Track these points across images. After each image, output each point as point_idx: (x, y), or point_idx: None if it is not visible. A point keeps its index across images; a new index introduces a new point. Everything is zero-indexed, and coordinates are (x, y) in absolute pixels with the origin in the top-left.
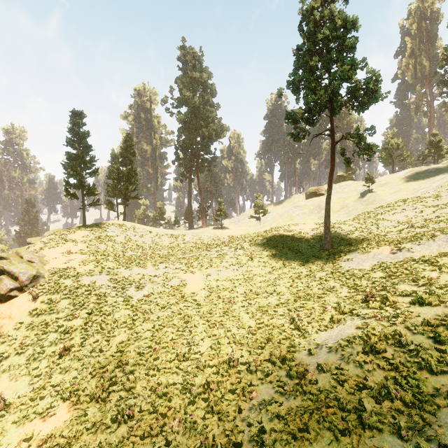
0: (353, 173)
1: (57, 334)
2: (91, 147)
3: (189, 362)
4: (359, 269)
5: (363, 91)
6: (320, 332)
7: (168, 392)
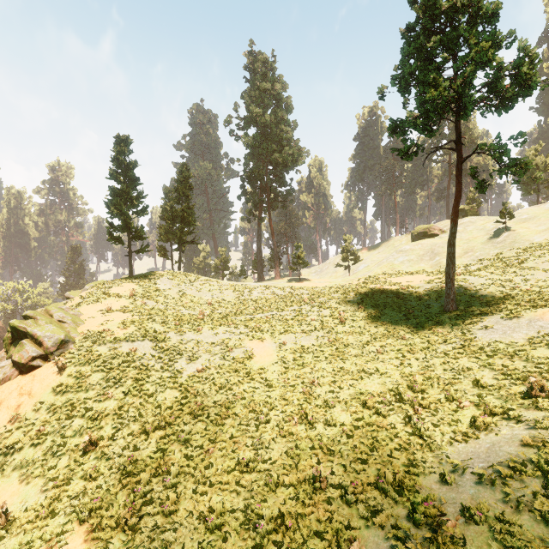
0: (478, 205)
1: (84, 421)
2: (138, 180)
3: (255, 474)
4: (507, 342)
5: (511, 78)
6: (457, 443)
7: (223, 523)
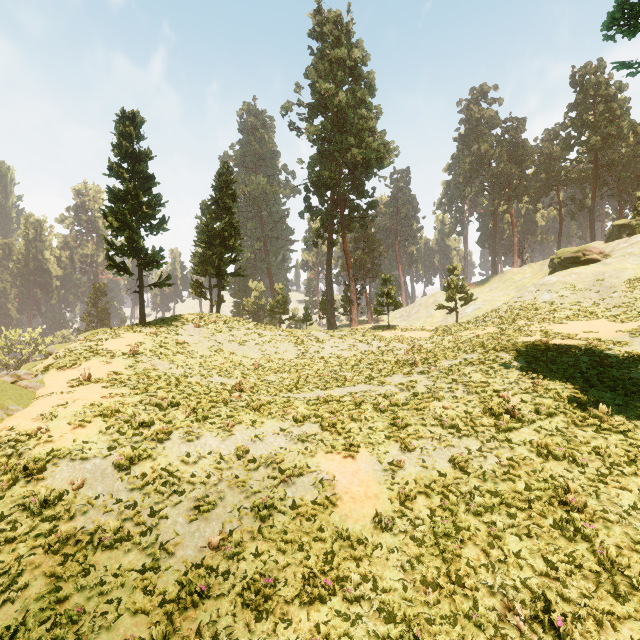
0: None
1: None
2: (153, 178)
3: None
4: None
5: None
6: None
7: None
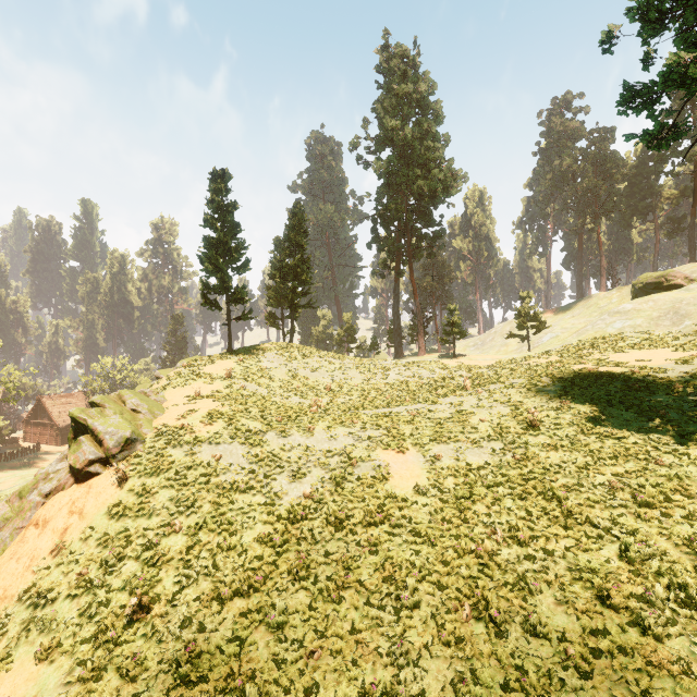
0: None
1: (138, 566)
2: (239, 226)
3: None
4: None
5: None
6: None
7: None
